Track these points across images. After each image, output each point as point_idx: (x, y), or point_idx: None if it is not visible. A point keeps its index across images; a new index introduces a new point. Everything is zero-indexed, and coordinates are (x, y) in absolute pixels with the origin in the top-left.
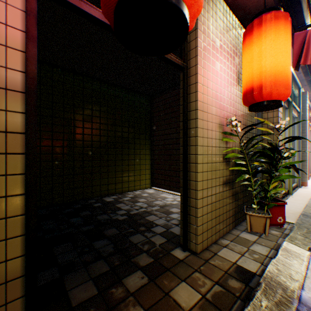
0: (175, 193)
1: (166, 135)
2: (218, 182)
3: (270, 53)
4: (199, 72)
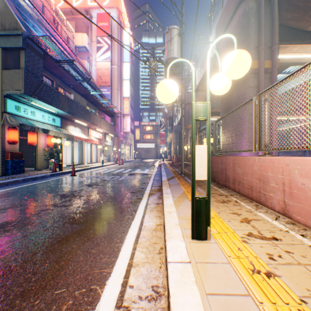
0: (32, 167)
1: (28, 147)
2: (43, 159)
3: (50, 140)
4: (39, 141)
